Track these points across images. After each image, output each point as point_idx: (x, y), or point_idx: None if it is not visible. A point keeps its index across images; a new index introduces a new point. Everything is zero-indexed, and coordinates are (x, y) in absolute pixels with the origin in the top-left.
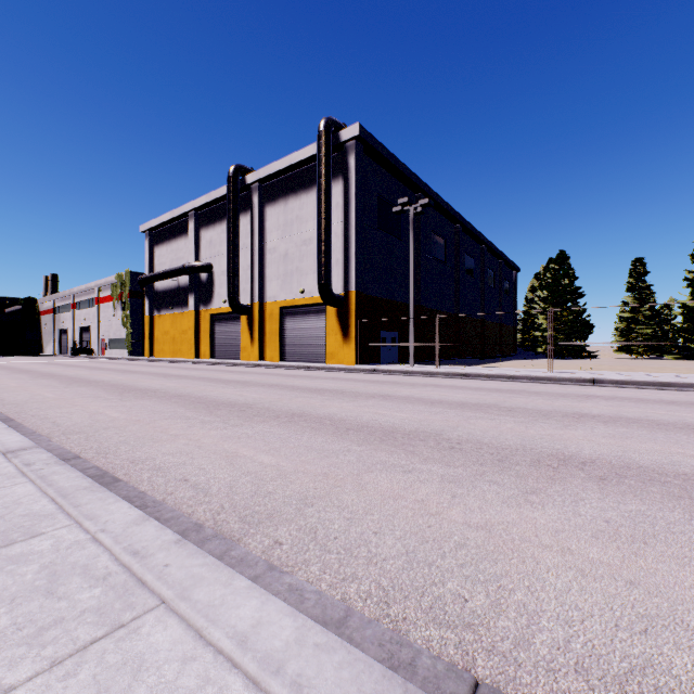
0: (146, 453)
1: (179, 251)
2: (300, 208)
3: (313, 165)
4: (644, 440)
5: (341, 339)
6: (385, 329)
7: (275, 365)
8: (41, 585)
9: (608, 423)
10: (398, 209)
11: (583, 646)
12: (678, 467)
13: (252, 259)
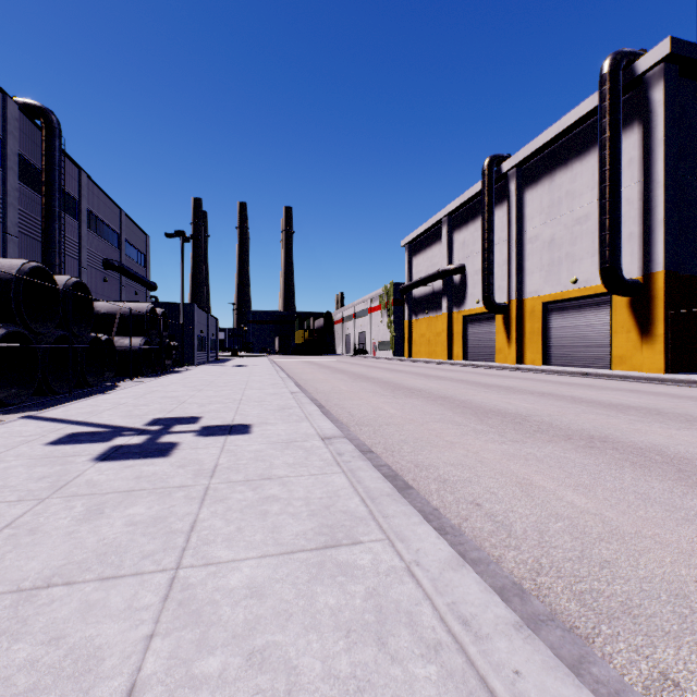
0: (427, 459)
1: (433, 257)
2: (571, 181)
3: (591, 122)
4: None
5: (635, 339)
6: None
7: (539, 370)
8: (370, 621)
9: None
10: None
11: None
12: None
13: (508, 253)
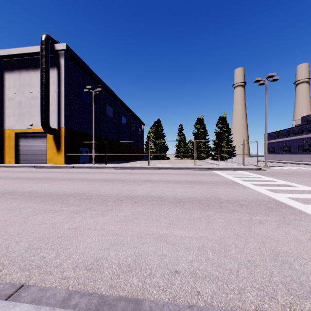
0: None
1: None
2: (30, 79)
3: (39, 57)
4: (159, 187)
5: (56, 151)
6: (82, 146)
7: (11, 166)
8: None
9: (154, 182)
10: (87, 90)
11: (83, 259)
12: (161, 195)
13: None
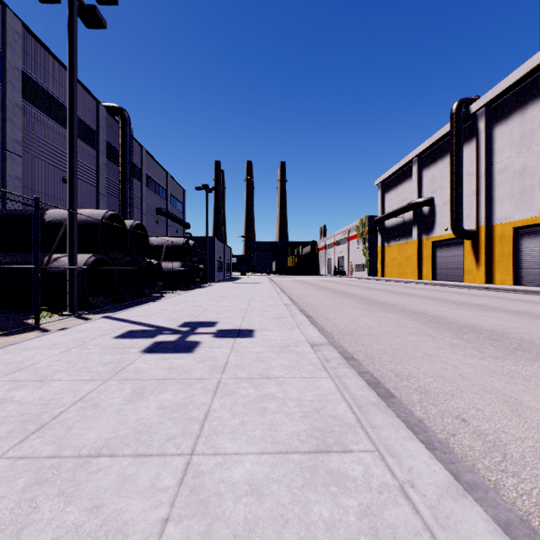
0: (406, 369)
1: (403, 193)
2: None
3: None
4: None
5: None
6: None
7: (509, 289)
8: None
9: None
10: None
11: None
12: None
13: (476, 185)
